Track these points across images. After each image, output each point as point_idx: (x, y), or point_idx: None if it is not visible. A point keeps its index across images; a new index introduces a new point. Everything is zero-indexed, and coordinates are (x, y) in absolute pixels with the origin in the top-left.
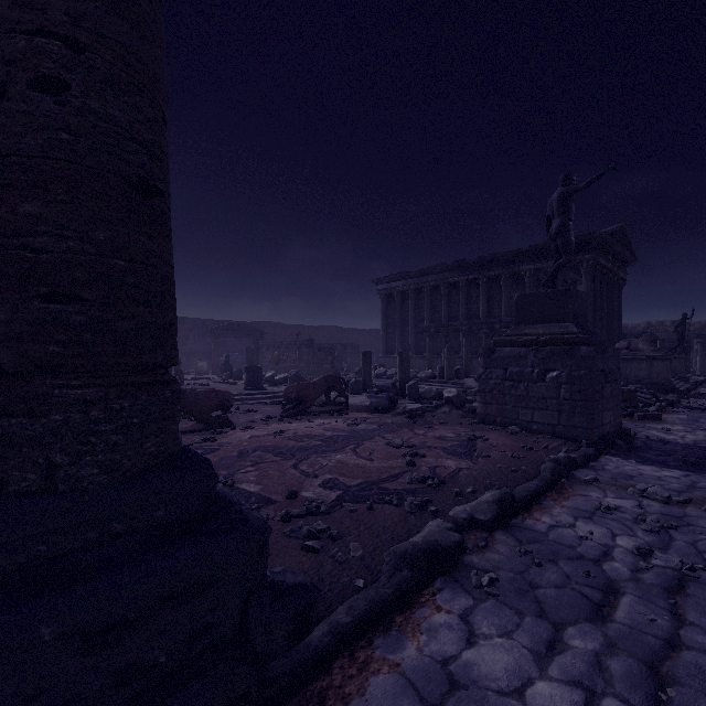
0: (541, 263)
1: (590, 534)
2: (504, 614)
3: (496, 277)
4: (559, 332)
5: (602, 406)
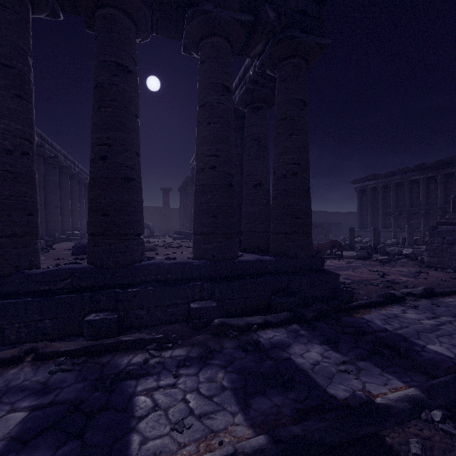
0: None
1: None
2: (418, 311)
3: (453, 174)
4: None
5: None
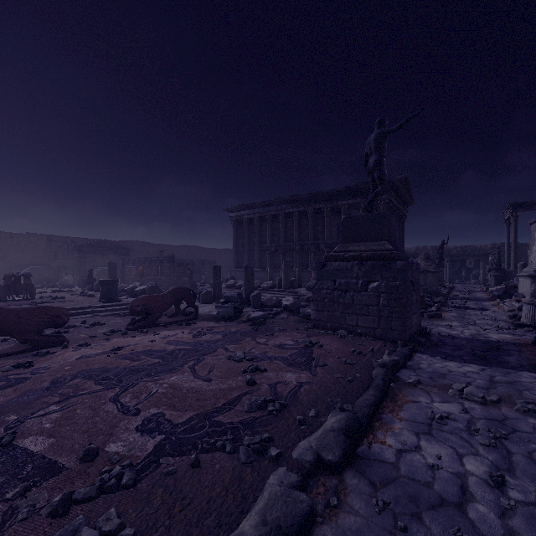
0: (352, 200)
1: (439, 459)
2: None
3: (321, 209)
4: (378, 249)
5: (411, 311)
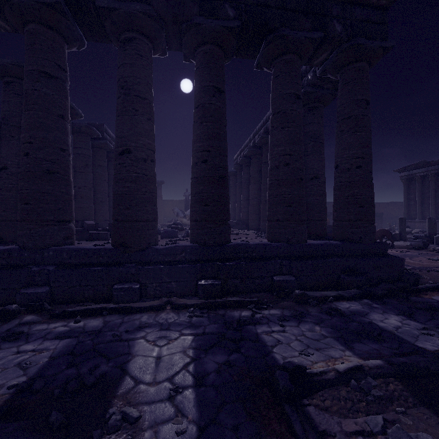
0: None
1: None
2: None
3: None
4: None
5: None
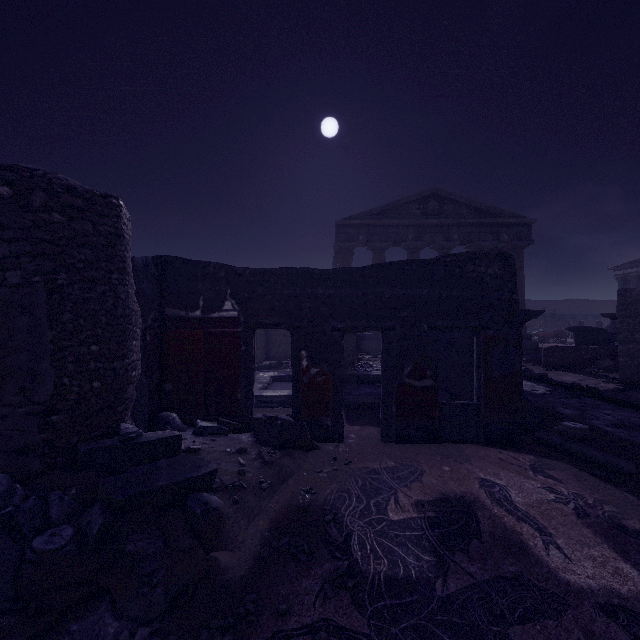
0: None
1: None
2: None
3: None
4: None
5: None
